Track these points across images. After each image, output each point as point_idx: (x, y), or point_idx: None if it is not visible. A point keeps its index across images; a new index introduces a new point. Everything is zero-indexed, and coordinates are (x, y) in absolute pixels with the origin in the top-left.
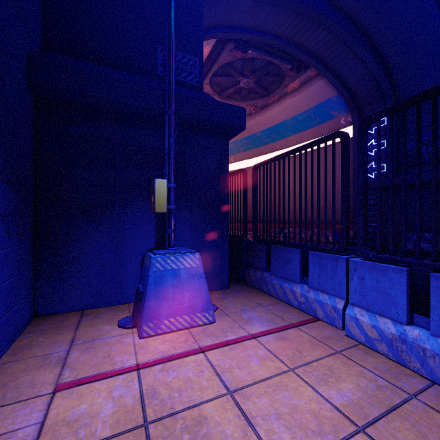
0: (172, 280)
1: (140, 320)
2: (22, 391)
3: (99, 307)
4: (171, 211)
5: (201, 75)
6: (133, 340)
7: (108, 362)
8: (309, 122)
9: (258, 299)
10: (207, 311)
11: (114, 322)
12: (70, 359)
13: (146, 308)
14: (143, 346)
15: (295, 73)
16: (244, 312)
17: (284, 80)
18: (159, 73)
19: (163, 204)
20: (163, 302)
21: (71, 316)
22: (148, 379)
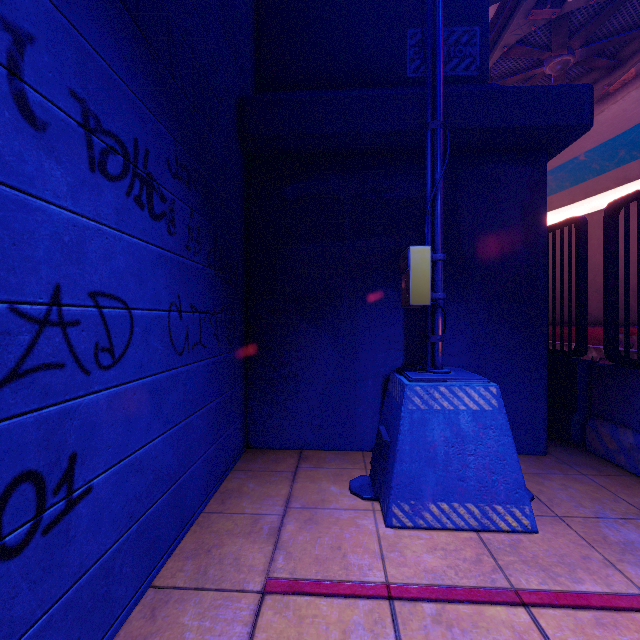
0: (444, 430)
1: (386, 492)
2: (225, 571)
3: (321, 449)
4: (437, 303)
5: (484, 56)
6: (375, 526)
7: (339, 561)
8: None
9: (636, 496)
10: (518, 505)
11: (343, 482)
12: (285, 534)
13: (396, 474)
14: (393, 545)
15: None
16: (606, 523)
17: None
18: (409, 75)
19: (425, 290)
20: (427, 470)
21: (287, 456)
22: (411, 631)
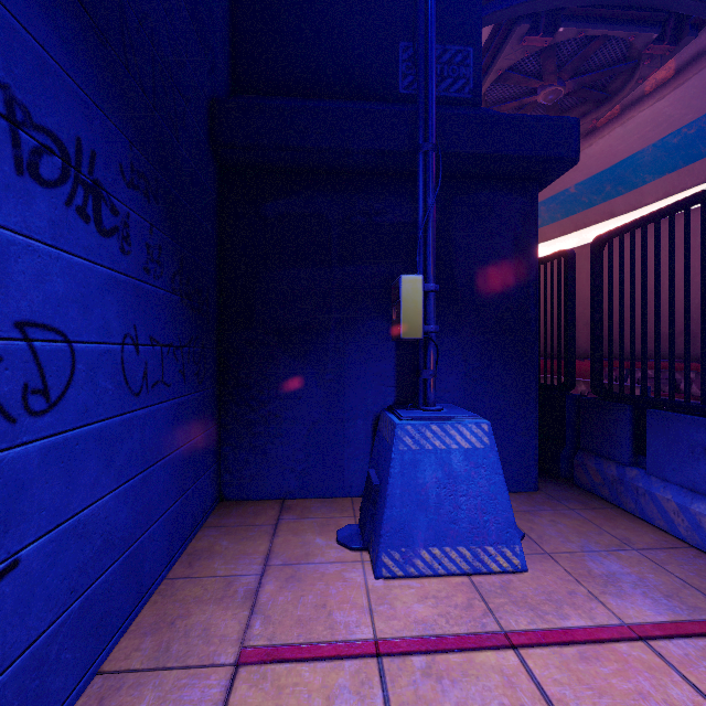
0: (435, 471)
1: (376, 540)
2: (192, 645)
3: (306, 498)
4: (429, 336)
5: (477, 79)
6: (363, 579)
7: (324, 621)
8: (698, 145)
9: (618, 528)
10: (509, 545)
11: (330, 532)
12: (263, 596)
13: (386, 521)
14: (383, 597)
15: (667, 47)
16: (591, 557)
17: (637, 68)
18: (401, 91)
19: (416, 323)
20: (419, 514)
21: (267, 508)
22: (400, 688)
